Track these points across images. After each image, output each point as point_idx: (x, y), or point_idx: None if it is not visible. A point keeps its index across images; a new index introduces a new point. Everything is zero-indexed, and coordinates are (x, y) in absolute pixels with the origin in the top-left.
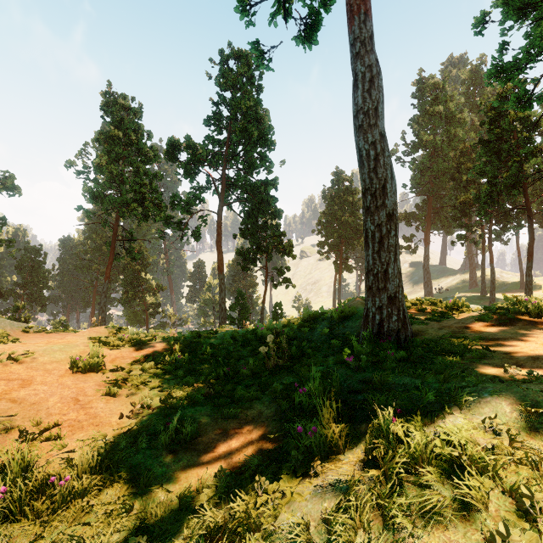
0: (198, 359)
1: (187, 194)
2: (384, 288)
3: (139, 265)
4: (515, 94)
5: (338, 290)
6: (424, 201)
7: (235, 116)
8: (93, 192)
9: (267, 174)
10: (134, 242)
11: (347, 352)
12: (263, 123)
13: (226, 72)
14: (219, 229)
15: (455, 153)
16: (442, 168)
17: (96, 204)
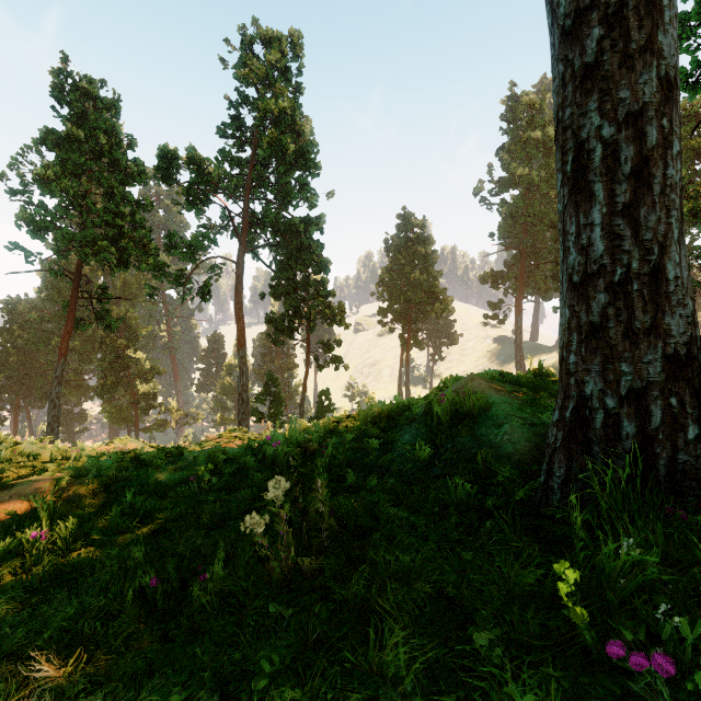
0: (110, 529)
1: (192, 235)
2: (654, 327)
3: (124, 339)
4: (682, 68)
5: (406, 373)
6: (516, 256)
7: (262, 123)
8: (35, 220)
9: (309, 208)
10: (108, 302)
11: (569, 580)
12: (303, 135)
13: (248, 58)
14: (238, 285)
15: (555, 194)
16: (539, 212)
17: (40, 239)
